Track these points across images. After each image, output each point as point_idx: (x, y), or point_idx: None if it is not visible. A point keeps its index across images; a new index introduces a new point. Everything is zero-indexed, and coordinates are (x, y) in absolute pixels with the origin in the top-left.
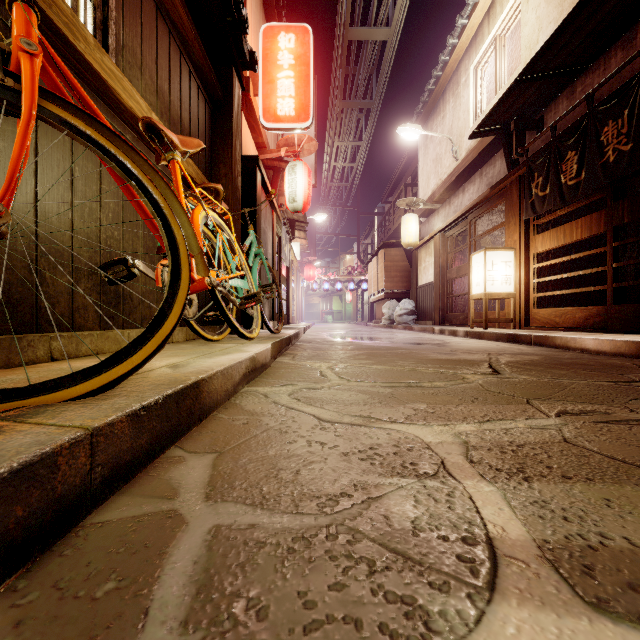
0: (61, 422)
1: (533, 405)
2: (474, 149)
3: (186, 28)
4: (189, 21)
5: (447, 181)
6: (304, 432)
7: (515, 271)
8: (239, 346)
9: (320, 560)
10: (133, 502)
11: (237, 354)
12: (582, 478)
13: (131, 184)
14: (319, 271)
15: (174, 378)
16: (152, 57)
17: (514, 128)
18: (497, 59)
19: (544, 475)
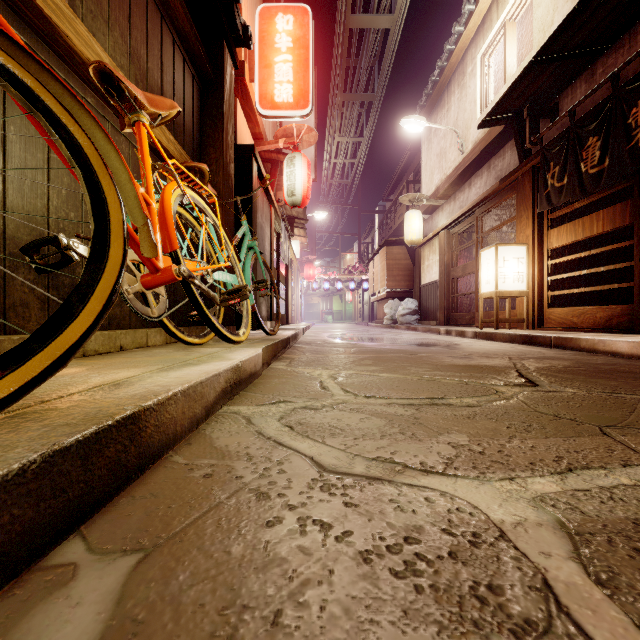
0: None
1: (614, 438)
2: (482, 141)
3: None
4: None
5: (452, 176)
6: (295, 496)
7: (528, 268)
8: (223, 351)
9: None
10: None
11: (215, 363)
12: None
13: (36, 116)
14: (319, 270)
15: (97, 409)
16: (124, 12)
17: (527, 115)
18: (506, 45)
19: None
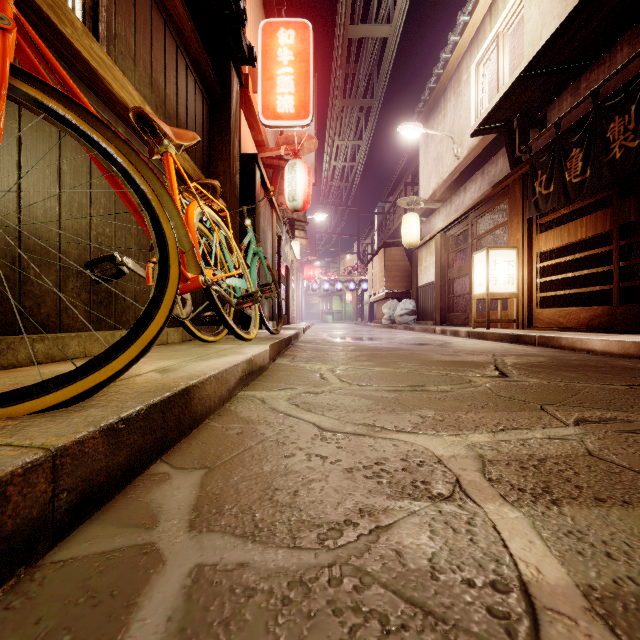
0: (20, 441)
1: (548, 412)
2: (476, 147)
3: (182, 19)
4: (185, 12)
5: (448, 180)
6: (303, 443)
7: (518, 270)
8: (236, 348)
9: (321, 615)
10: (105, 533)
11: (233, 356)
12: (618, 501)
13: (116, 174)
14: (319, 271)
15: (162, 384)
16: (146, 48)
17: (517, 125)
18: (499, 56)
19: (574, 497)
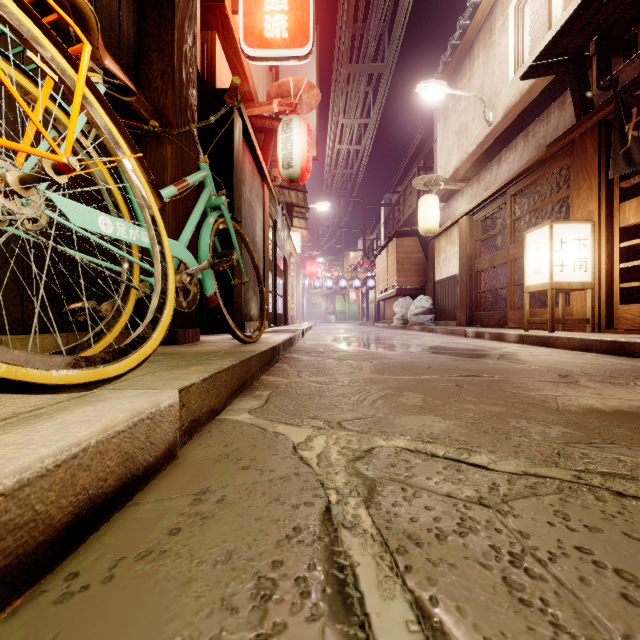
0: None
1: None
2: (517, 104)
3: None
4: None
5: (476, 152)
6: None
7: (593, 252)
8: (21, 418)
9: None
10: None
11: None
12: None
13: None
14: (322, 267)
15: None
16: None
17: (595, 51)
18: None
19: None
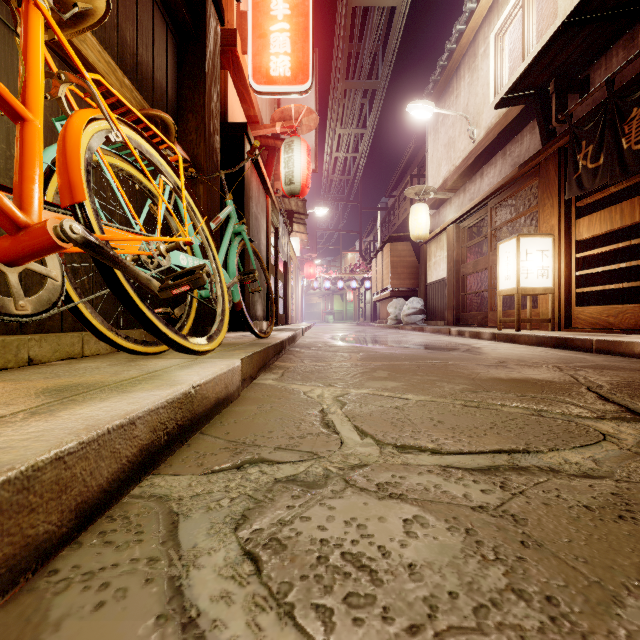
0: None
1: None
2: (496, 126)
3: None
4: None
5: (462, 166)
6: None
7: (554, 262)
8: (179, 366)
9: None
10: None
11: (138, 396)
12: None
13: None
14: (320, 269)
15: None
16: None
17: (554, 90)
18: (525, 20)
19: None
